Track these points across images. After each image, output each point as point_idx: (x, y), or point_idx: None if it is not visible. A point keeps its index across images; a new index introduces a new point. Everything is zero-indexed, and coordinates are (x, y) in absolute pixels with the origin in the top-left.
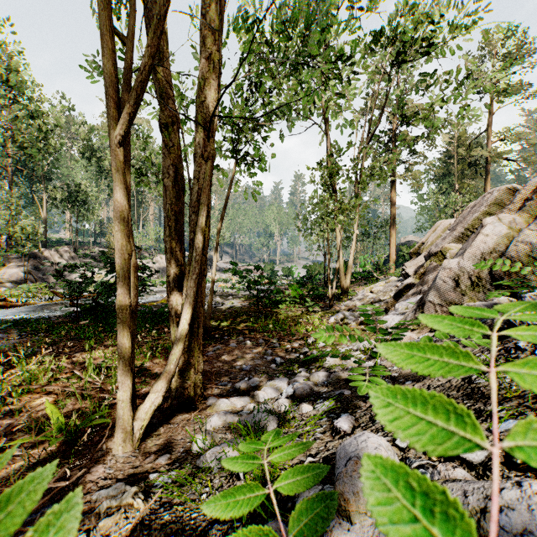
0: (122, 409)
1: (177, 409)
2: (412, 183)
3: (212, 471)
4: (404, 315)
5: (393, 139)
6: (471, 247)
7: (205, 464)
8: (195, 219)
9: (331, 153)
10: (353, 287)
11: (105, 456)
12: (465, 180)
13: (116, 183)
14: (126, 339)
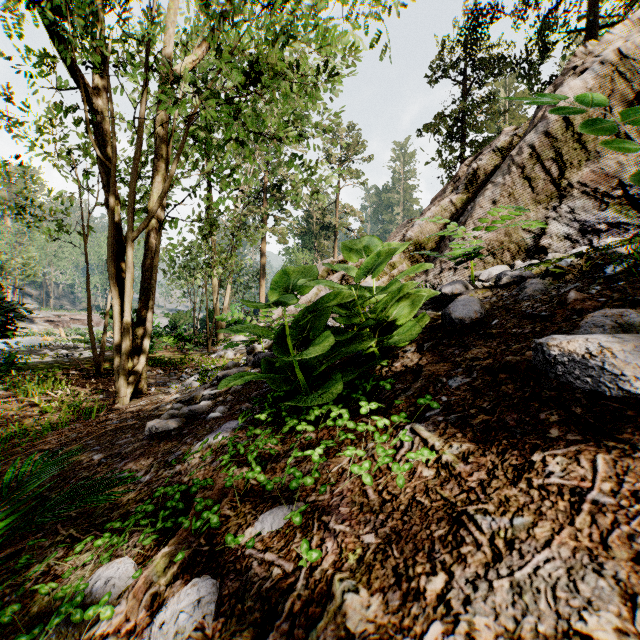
0: (124, 380)
1: (133, 395)
2: (279, 238)
3: (189, 389)
4: (268, 341)
5: (263, 192)
6: (301, 299)
7: (186, 387)
8: (149, 275)
9: (212, 211)
10: (225, 335)
11: (113, 407)
12: (322, 240)
13: (130, 259)
14: (128, 341)
